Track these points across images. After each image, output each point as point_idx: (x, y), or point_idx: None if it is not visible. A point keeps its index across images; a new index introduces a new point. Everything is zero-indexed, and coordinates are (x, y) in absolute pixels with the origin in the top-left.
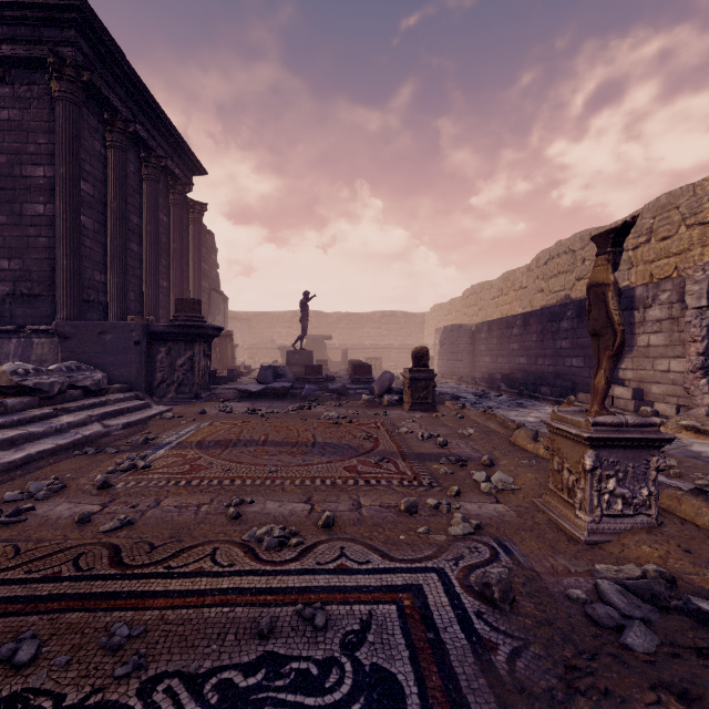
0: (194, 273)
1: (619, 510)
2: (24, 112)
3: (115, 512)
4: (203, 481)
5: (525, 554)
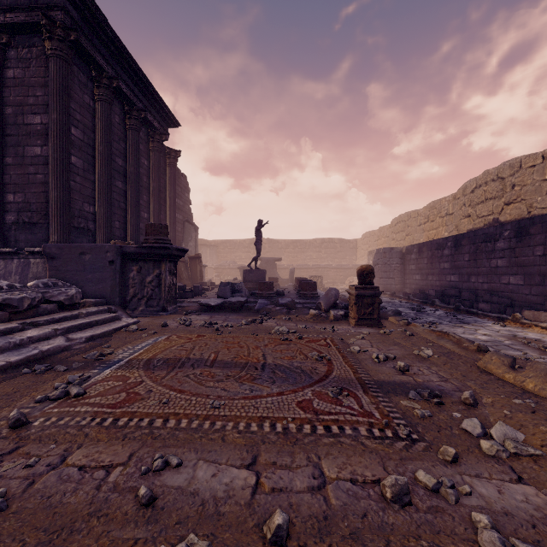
0: (170, 207)
1: None
2: (26, 70)
3: (1, 476)
4: (132, 419)
5: None
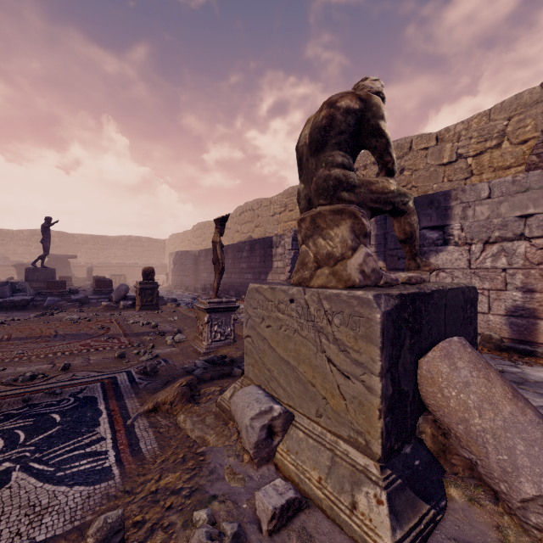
0: None
1: (219, 338)
2: None
3: None
4: None
5: (174, 361)
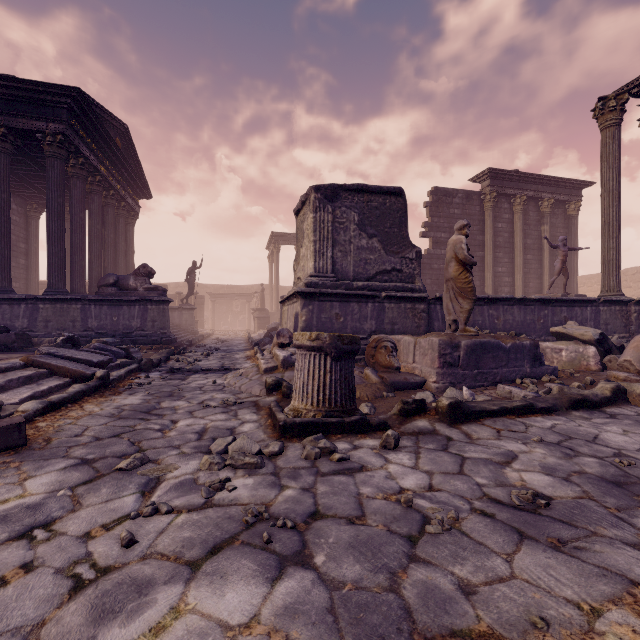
0: None
1: None
2: (556, 220)
3: None
4: None
5: None
